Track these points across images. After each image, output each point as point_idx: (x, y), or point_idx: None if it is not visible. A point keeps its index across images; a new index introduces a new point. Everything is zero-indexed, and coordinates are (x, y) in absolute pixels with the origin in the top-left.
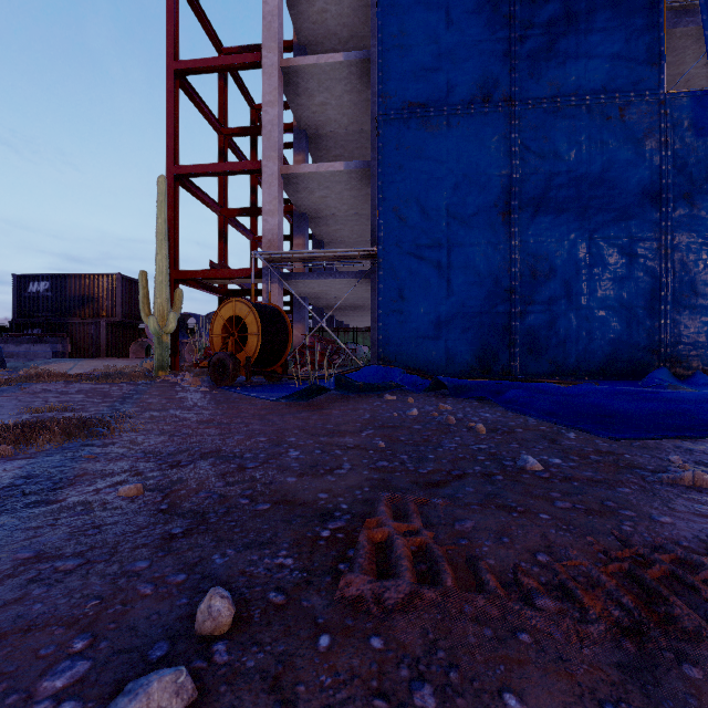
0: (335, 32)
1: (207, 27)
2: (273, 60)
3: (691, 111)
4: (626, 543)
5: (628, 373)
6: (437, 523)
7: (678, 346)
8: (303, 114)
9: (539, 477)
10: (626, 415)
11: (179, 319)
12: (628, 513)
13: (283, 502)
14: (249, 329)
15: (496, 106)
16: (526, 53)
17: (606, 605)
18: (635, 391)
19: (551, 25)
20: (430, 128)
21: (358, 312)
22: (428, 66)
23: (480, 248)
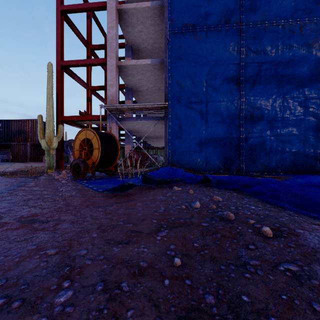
0: None
1: None
2: (113, 5)
3: None
4: None
5: (304, 170)
6: None
7: None
8: (130, 37)
9: None
10: None
11: (68, 142)
12: None
13: None
14: (94, 146)
15: (232, 26)
16: None
17: None
18: None
19: None
20: (197, 38)
21: (158, 139)
22: (195, 4)
23: (224, 103)
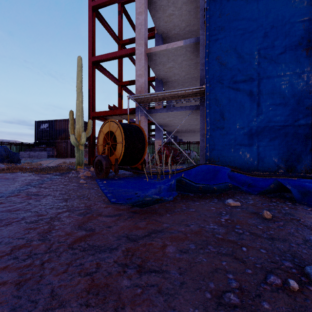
0: None
1: None
2: None
3: None
4: None
5: None
6: None
7: None
8: (160, 24)
9: None
10: None
11: None
12: None
13: None
14: (117, 139)
15: None
16: None
17: None
18: None
19: None
20: None
21: (190, 134)
22: None
23: (285, 77)
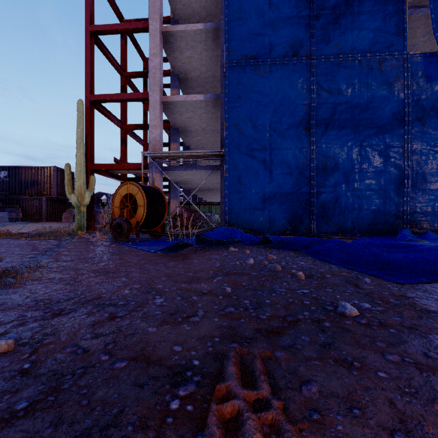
0: (197, 12)
1: (113, 5)
2: (156, 26)
3: (423, 65)
4: None
5: (384, 231)
6: (284, 387)
7: (415, 214)
8: (176, 64)
9: (359, 323)
10: (397, 262)
11: (96, 196)
12: None
13: (140, 358)
14: (138, 202)
15: (301, 59)
16: (320, 26)
17: None
18: (397, 244)
19: (336, 8)
20: (259, 73)
21: (212, 192)
22: (257, 32)
23: (291, 151)
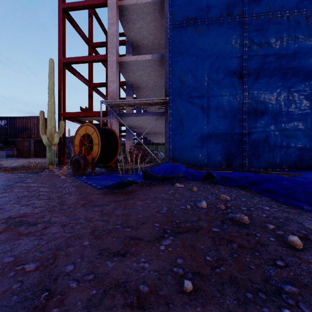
0: None
1: None
2: (113, 1)
3: None
4: None
5: (310, 166)
6: None
7: None
8: (130, 34)
9: None
10: None
11: (70, 138)
12: None
13: None
14: (94, 141)
15: (234, 18)
16: None
17: None
18: None
19: None
20: (198, 31)
21: (158, 135)
22: None
23: (226, 97)
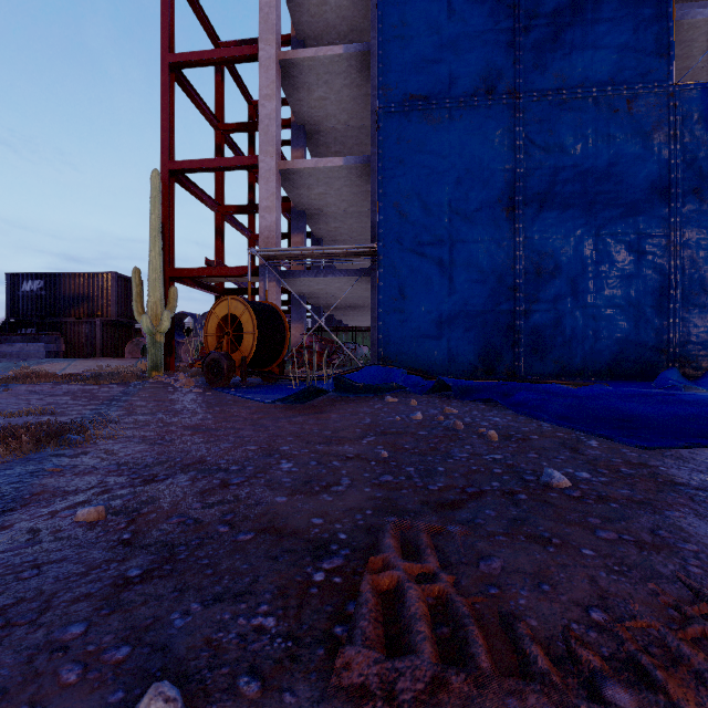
0: (334, 26)
1: (203, 20)
2: (271, 52)
3: (701, 103)
4: (701, 594)
5: (636, 373)
6: (457, 562)
7: (688, 346)
8: (302, 109)
9: (569, 496)
10: (647, 419)
11: (176, 318)
12: (690, 548)
13: (270, 530)
14: (244, 327)
15: (499, 99)
16: (530, 44)
17: (701, 697)
18: (651, 392)
19: (556, 15)
20: (432, 122)
21: (358, 311)
22: (430, 58)
23: (483, 245)
